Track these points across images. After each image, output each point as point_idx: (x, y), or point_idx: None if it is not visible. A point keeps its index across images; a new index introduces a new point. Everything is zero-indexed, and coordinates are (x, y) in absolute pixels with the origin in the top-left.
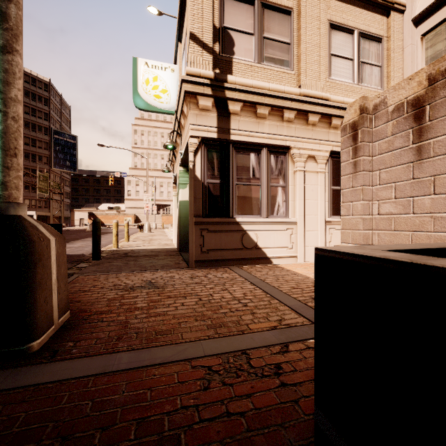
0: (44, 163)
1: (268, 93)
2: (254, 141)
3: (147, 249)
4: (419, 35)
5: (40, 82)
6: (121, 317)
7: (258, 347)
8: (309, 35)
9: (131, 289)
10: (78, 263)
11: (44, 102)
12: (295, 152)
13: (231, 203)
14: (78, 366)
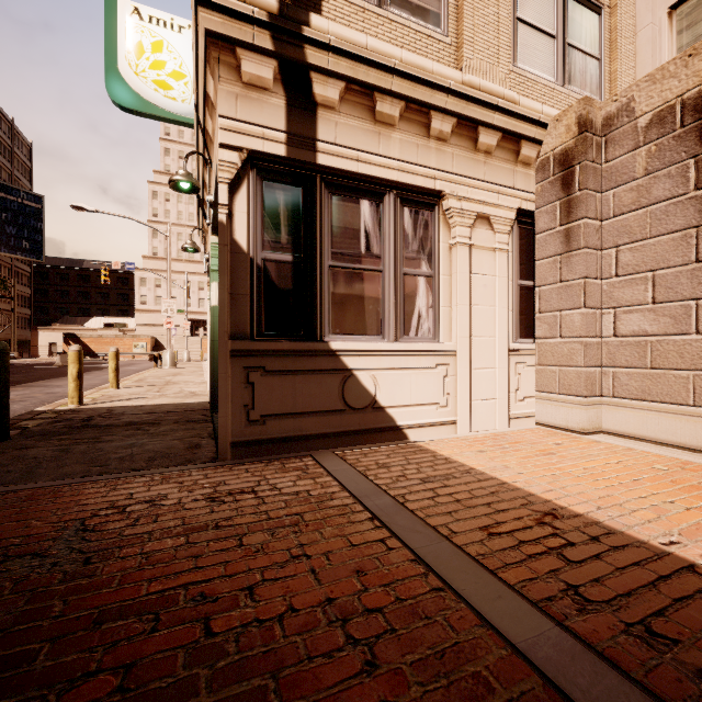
0: None
1: (400, 67)
2: (368, 172)
3: (145, 405)
4: (664, 9)
5: None
6: None
7: None
8: None
9: None
10: None
11: None
12: (453, 206)
13: (318, 309)
14: None
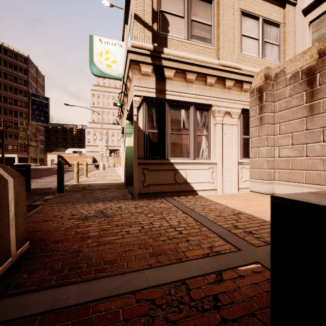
0: (24, 118)
1: (195, 62)
2: (184, 100)
3: (101, 183)
4: (307, 22)
5: (21, 57)
6: (74, 246)
7: (196, 276)
8: (226, 19)
9: (85, 218)
10: (45, 195)
11: (24, 72)
12: (216, 109)
13: (166, 148)
14: (27, 302)
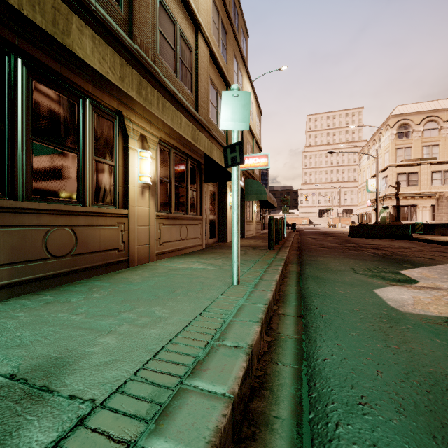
0: None
1: (410, 194)
2: (406, 204)
3: None
4: None
5: None
6: None
7: None
8: (423, 177)
9: None
10: None
11: None
12: (419, 206)
13: (399, 218)
14: None
